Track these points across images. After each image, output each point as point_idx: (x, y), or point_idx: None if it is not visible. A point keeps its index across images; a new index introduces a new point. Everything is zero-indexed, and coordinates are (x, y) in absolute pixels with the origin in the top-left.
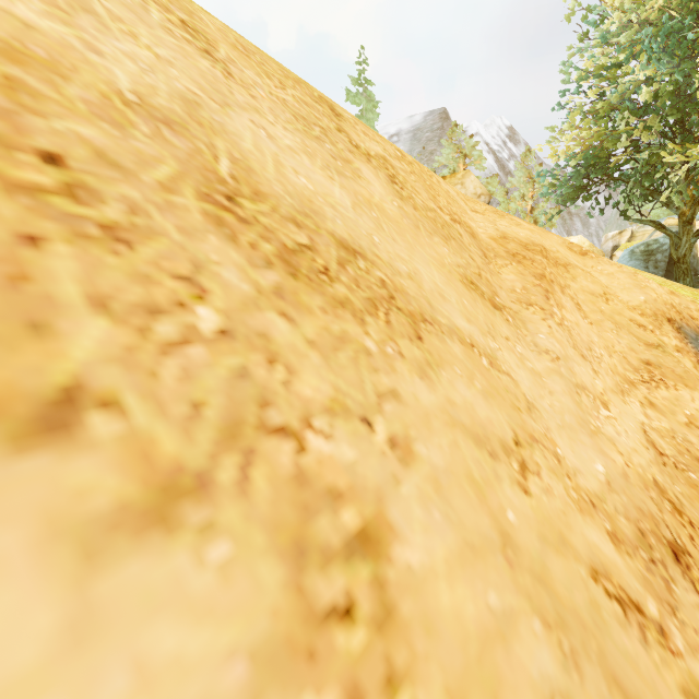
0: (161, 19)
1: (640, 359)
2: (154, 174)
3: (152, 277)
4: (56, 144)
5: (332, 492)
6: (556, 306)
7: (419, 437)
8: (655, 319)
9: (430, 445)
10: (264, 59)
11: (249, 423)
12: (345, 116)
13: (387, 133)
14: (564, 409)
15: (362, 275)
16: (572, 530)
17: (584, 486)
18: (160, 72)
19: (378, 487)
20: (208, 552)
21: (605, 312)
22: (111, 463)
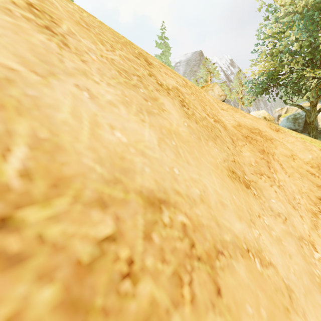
0: (2, 0)
1: (316, 196)
2: None
3: None
4: None
5: None
6: (274, 172)
7: None
8: (319, 169)
9: None
10: (102, 31)
11: None
12: (154, 63)
13: (174, 62)
14: (301, 271)
15: (166, 235)
16: None
17: None
18: None
19: None
20: None
21: (294, 167)
22: None
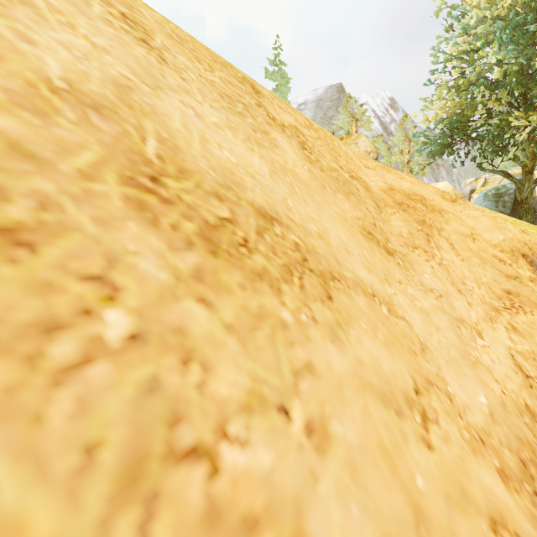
0: (101, 11)
1: (502, 289)
2: (74, 161)
3: (55, 284)
4: None
5: (247, 521)
6: (436, 248)
7: (334, 413)
8: (512, 255)
9: (344, 419)
10: (196, 46)
11: (155, 454)
12: (264, 93)
13: (296, 103)
14: (449, 343)
15: (278, 241)
16: (470, 477)
17: (473, 422)
18: (94, 59)
19: (296, 494)
20: None
21: (473, 250)
22: None
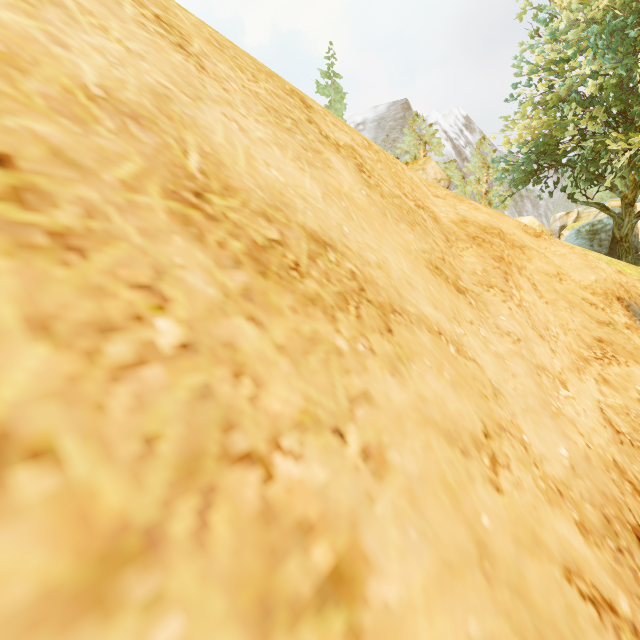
0: (134, 13)
1: (593, 337)
2: (117, 172)
3: (106, 289)
4: (5, 143)
5: (302, 525)
6: (515, 287)
7: (393, 443)
8: (606, 298)
9: (404, 450)
10: (238, 53)
11: (210, 453)
12: (315, 107)
13: (353, 122)
14: (526, 391)
15: (332, 268)
16: (544, 525)
17: (551, 473)
18: (129, 66)
19: (351, 511)
20: (153, 636)
21: (559, 292)
22: (37, 534)
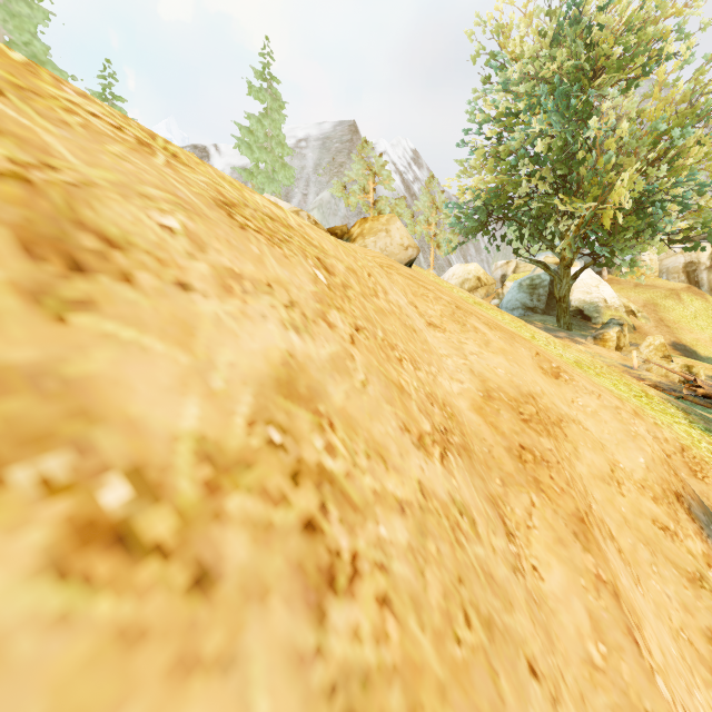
0: None
1: (704, 633)
2: None
3: None
4: None
5: None
6: (646, 649)
7: None
8: (668, 502)
9: None
10: None
11: None
12: (147, 233)
13: (295, 137)
14: None
15: None
16: None
17: None
18: None
19: None
20: None
21: (629, 520)
22: None
